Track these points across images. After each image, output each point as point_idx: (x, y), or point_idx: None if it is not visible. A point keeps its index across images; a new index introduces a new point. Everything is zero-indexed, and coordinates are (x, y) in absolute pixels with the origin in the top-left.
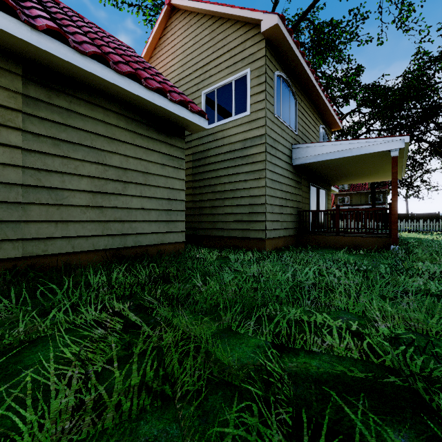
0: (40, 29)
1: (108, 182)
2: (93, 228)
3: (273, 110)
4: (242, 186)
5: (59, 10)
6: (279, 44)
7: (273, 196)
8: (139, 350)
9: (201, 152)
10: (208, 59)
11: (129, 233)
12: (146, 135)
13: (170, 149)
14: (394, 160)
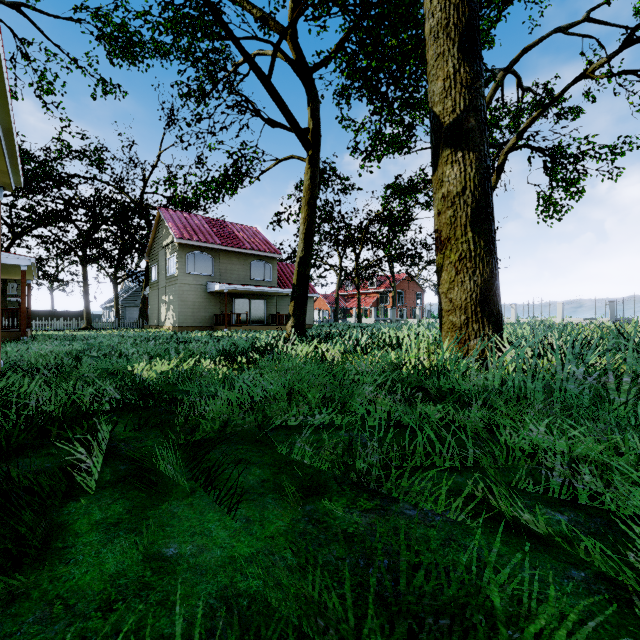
0: None
1: None
2: None
3: None
4: None
5: None
6: None
7: None
8: None
9: None
10: None
11: None
12: None
13: None
14: (24, 273)
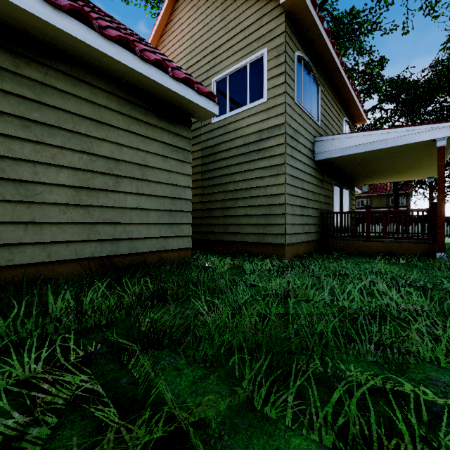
0: None
1: (96, 176)
2: (76, 232)
3: (293, 95)
4: (257, 184)
5: None
6: (301, 19)
7: (294, 195)
8: None
9: (211, 147)
10: (219, 42)
11: (123, 238)
12: (143, 120)
13: (173, 139)
14: (440, 151)
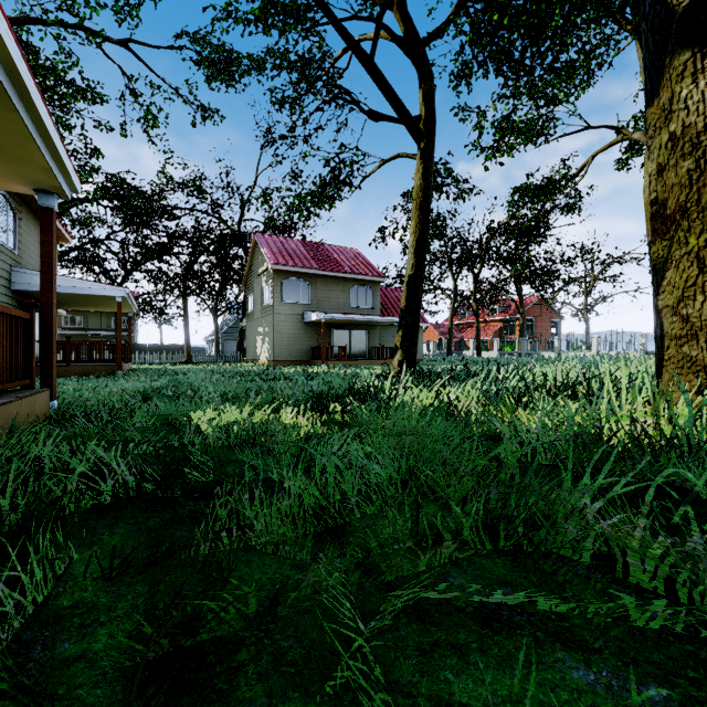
0: None
1: None
2: None
3: None
4: None
5: None
6: None
7: None
8: None
9: None
10: None
11: None
12: None
13: None
14: (119, 305)
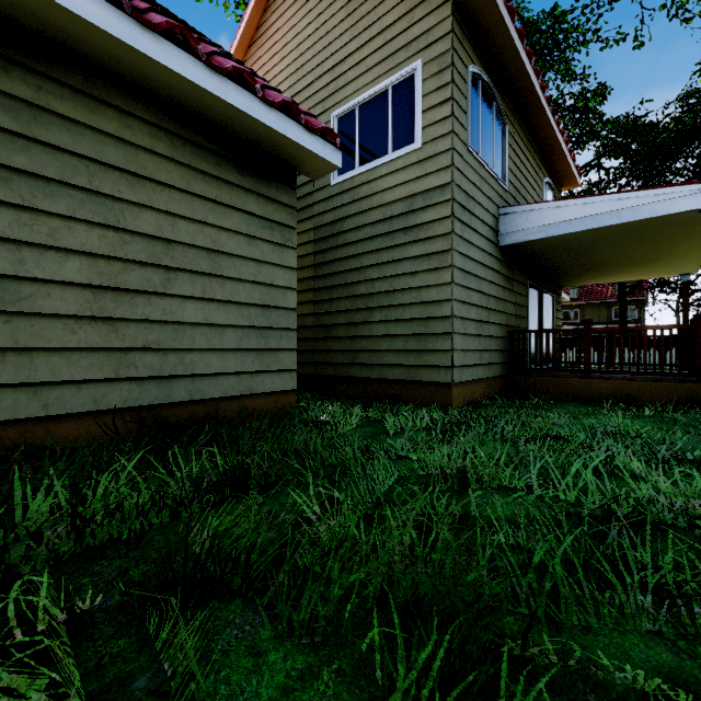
0: None
1: (130, 268)
2: (94, 365)
3: (465, 138)
4: (405, 285)
5: None
6: (478, 10)
7: (466, 302)
8: None
9: (329, 225)
10: (342, 52)
11: (178, 375)
12: (214, 174)
13: (265, 207)
14: None
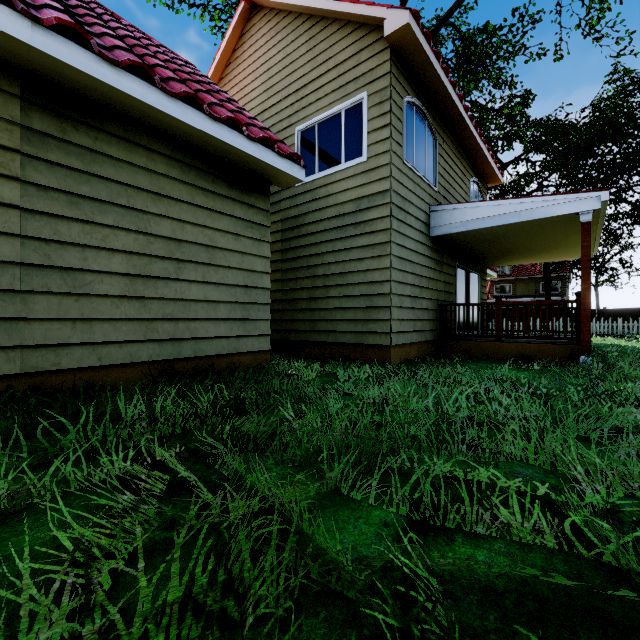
0: (46, 24)
1: (154, 261)
2: (131, 330)
3: (401, 153)
4: (355, 268)
5: (81, 3)
6: (411, 55)
7: (402, 282)
8: (190, 529)
9: (294, 218)
10: (304, 79)
11: (186, 338)
12: (211, 189)
13: (247, 212)
14: (584, 228)
